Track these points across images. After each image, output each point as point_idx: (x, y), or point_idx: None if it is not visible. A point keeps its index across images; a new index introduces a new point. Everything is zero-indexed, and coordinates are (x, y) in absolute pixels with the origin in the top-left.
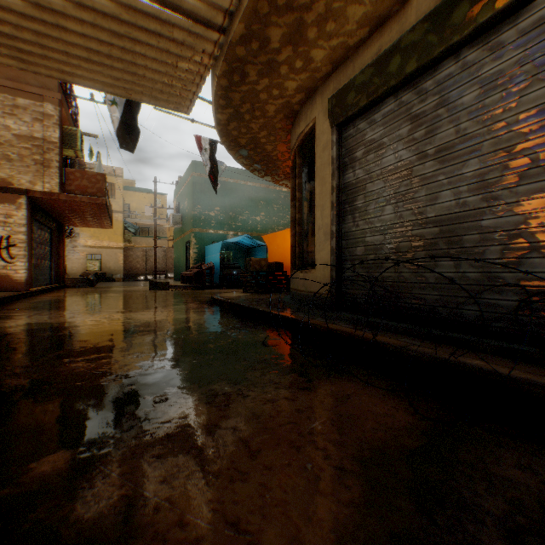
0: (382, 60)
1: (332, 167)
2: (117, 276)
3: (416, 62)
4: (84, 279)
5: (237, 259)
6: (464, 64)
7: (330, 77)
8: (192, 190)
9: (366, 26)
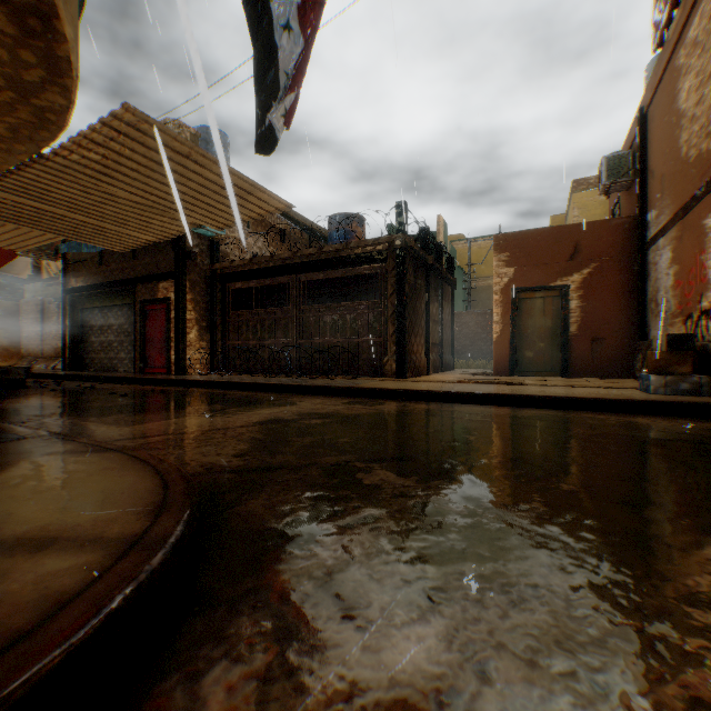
0: None
1: None
2: None
3: None
4: None
5: None
6: None
7: None
8: None
9: None
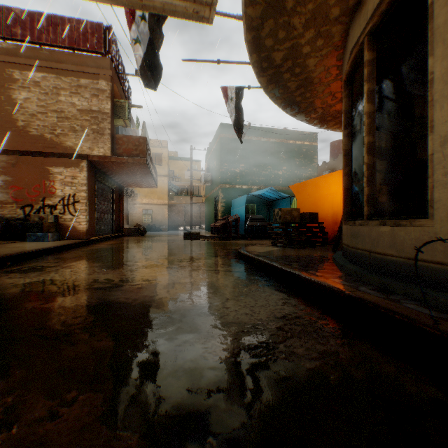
0: None
1: None
2: (163, 227)
3: None
4: (136, 229)
5: (260, 211)
6: None
7: None
8: (220, 150)
9: None
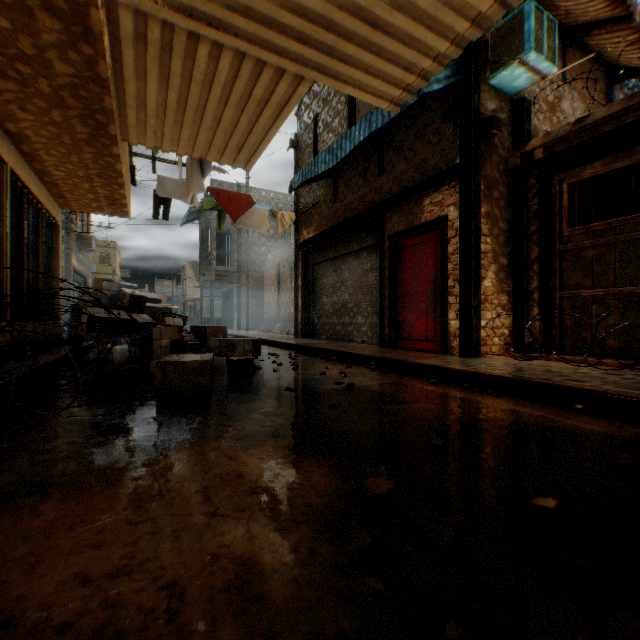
0: None
1: None
2: None
3: None
4: None
5: None
6: None
7: None
8: None
9: None
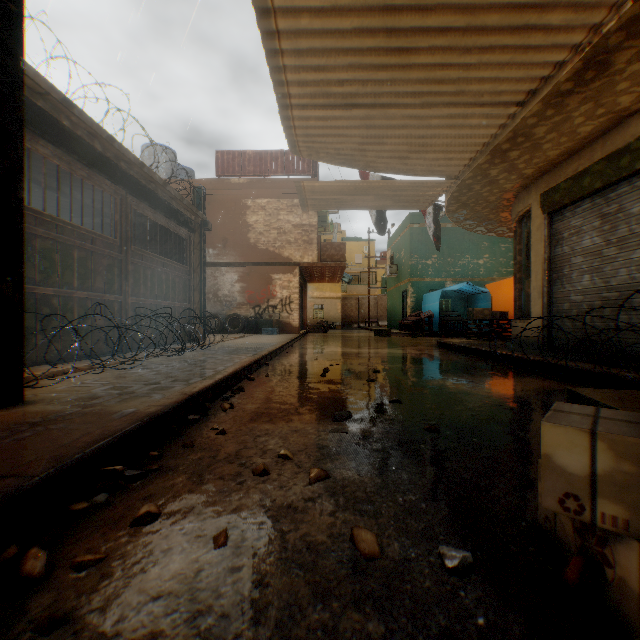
0: (577, 176)
1: (543, 243)
2: (336, 324)
3: (599, 183)
4: (320, 326)
5: (455, 306)
6: (632, 187)
7: (541, 177)
8: (410, 241)
9: (564, 154)
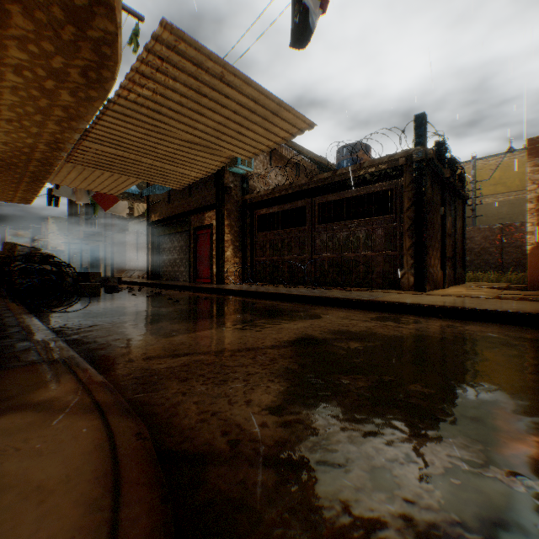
0: None
1: None
2: None
3: None
4: None
5: None
6: None
7: None
8: None
9: None
